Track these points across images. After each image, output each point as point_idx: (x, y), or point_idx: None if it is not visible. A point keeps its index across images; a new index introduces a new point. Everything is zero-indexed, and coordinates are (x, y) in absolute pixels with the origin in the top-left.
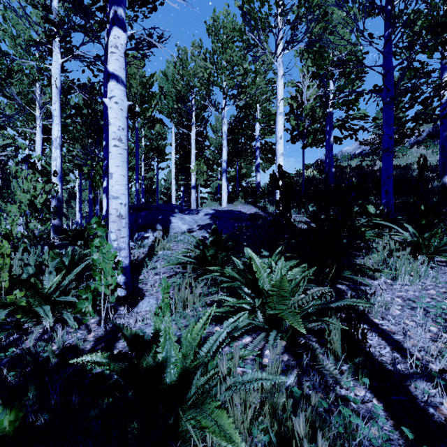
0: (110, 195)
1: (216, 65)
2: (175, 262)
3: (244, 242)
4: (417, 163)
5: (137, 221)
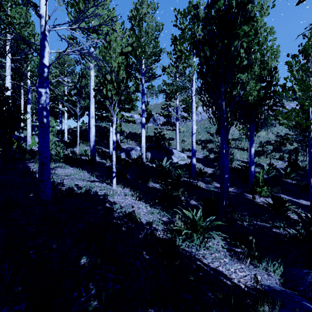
0: (28, 132)
1: None
2: None
3: None
4: None
5: None
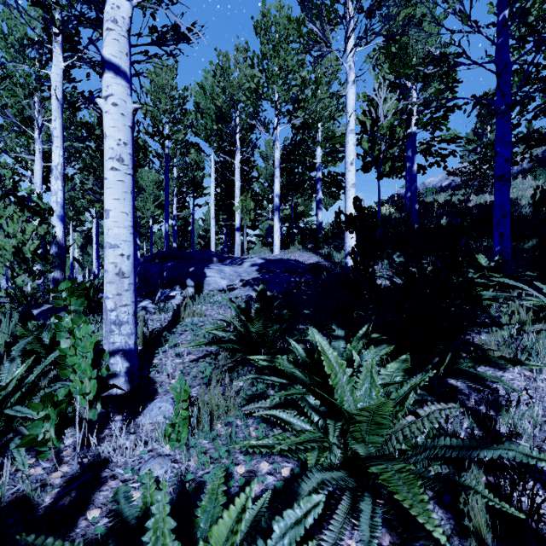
0: (106, 242)
1: (266, 73)
2: (204, 341)
3: (304, 305)
4: (531, 197)
5: (161, 274)
